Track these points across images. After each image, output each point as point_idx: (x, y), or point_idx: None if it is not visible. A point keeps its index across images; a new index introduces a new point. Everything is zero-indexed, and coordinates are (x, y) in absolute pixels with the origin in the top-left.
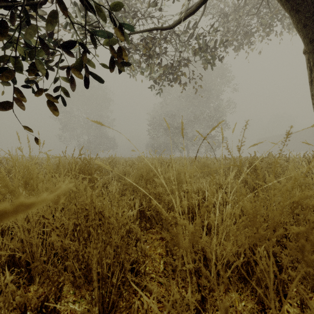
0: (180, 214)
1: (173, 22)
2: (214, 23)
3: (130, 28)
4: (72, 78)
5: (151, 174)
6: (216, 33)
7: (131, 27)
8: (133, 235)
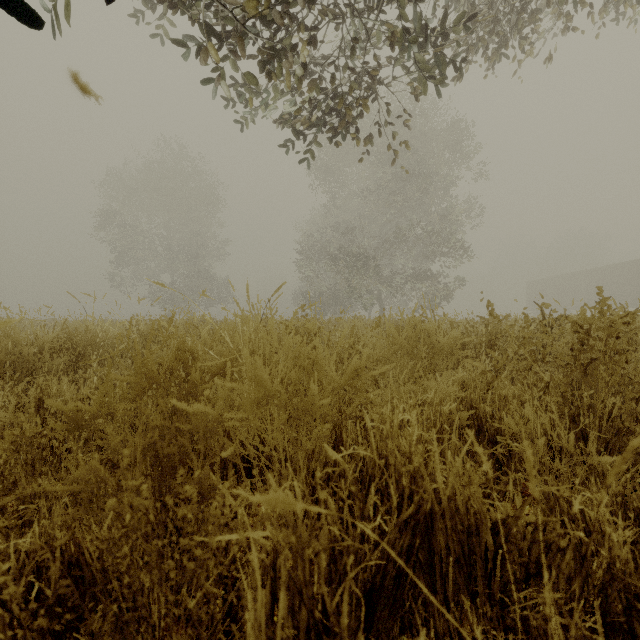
0: None
1: None
2: None
3: None
4: None
5: (195, 375)
6: None
7: None
8: None
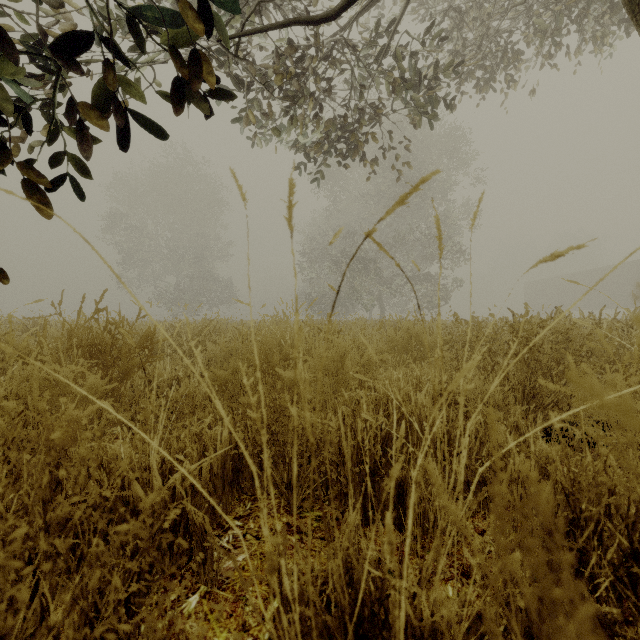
0: (334, 465)
1: (345, 24)
2: (432, 24)
3: (227, 8)
4: (84, 124)
5: (276, 358)
6: (437, 48)
7: (231, 6)
8: (195, 531)
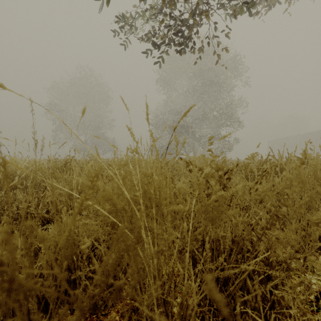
0: None
1: None
2: None
3: None
4: None
5: None
6: None
7: None
8: None
